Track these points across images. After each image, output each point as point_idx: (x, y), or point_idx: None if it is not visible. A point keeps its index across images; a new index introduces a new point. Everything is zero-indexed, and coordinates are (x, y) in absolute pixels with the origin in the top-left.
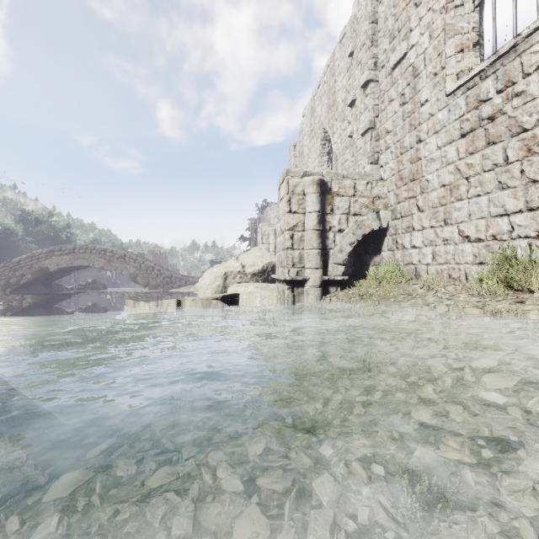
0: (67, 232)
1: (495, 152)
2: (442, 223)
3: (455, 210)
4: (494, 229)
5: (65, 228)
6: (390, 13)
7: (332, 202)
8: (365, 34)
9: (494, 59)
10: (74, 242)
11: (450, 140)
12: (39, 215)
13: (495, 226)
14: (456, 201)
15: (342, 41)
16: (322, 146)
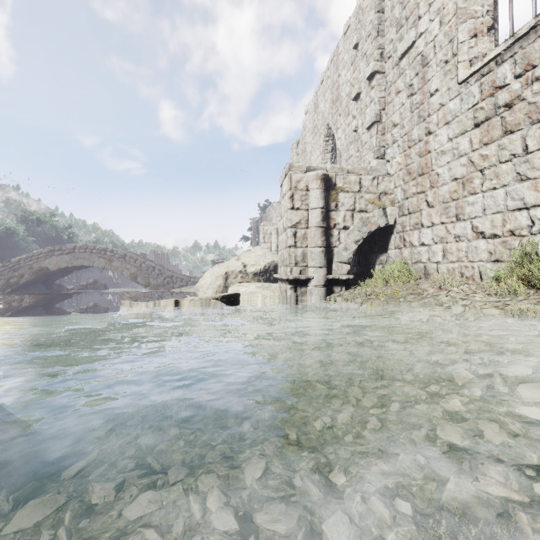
0: (69, 232)
1: (513, 142)
2: (454, 219)
3: (468, 204)
4: (512, 224)
5: (66, 228)
6: (397, 1)
7: (336, 198)
8: (371, 25)
9: (512, 41)
10: (76, 242)
11: (463, 130)
12: (40, 215)
13: (513, 220)
14: (469, 195)
15: (346, 34)
16: (325, 142)
